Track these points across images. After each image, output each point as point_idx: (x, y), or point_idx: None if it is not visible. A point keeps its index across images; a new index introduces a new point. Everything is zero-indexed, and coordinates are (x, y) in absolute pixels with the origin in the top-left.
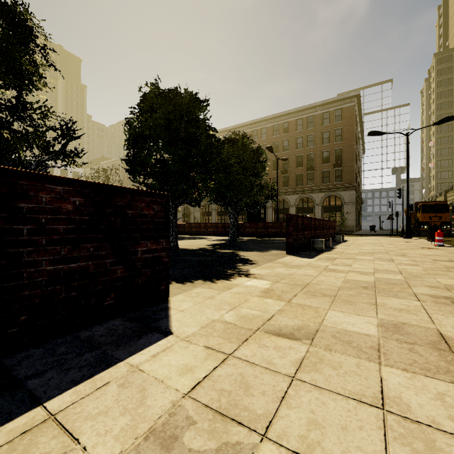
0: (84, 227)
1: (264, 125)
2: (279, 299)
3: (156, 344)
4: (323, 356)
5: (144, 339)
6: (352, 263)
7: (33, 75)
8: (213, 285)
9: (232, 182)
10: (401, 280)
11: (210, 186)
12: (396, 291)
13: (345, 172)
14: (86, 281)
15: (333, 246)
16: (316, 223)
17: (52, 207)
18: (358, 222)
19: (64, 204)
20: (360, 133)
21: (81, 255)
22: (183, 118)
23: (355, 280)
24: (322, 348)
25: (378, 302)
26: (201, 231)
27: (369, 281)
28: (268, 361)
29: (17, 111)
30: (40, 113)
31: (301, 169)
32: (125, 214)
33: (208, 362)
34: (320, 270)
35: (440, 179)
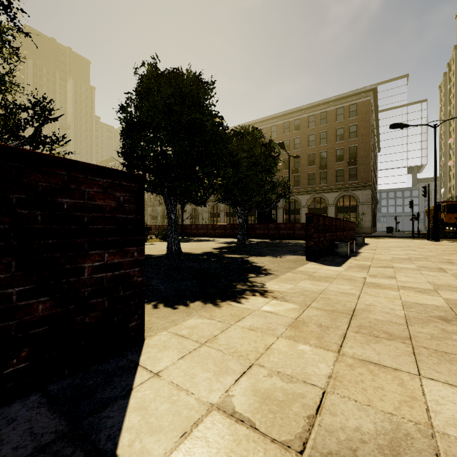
0: None
1: (275, 122)
2: (320, 345)
3: None
4: None
5: None
6: (395, 274)
7: None
8: (215, 311)
9: (241, 179)
10: None
11: (217, 183)
12: None
13: (361, 171)
14: None
15: (357, 250)
16: (336, 223)
17: None
18: (373, 223)
19: None
20: (375, 129)
21: None
22: (185, 102)
23: (418, 304)
24: None
25: None
26: (209, 233)
27: (441, 305)
28: None
29: None
30: None
31: (313, 168)
32: (56, 204)
33: None
34: (359, 285)
35: None
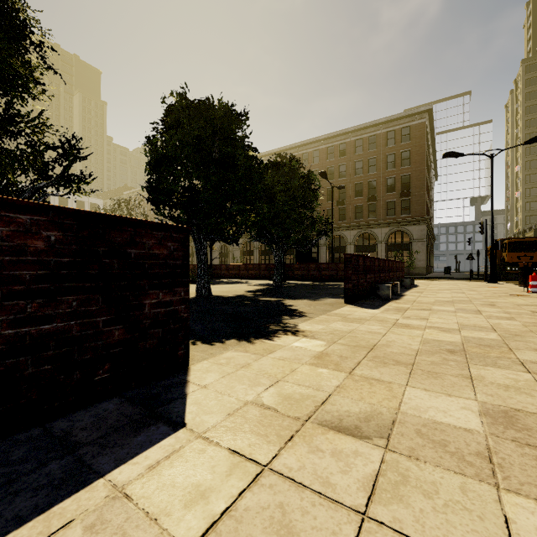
0: (64, 272)
1: (317, 146)
2: (337, 369)
3: (159, 444)
4: (406, 470)
5: (143, 435)
6: (429, 316)
7: (27, 80)
8: (249, 347)
9: (277, 215)
10: (497, 340)
11: (250, 220)
12: (494, 356)
13: (414, 203)
14: (66, 349)
15: (402, 293)
16: (380, 264)
17: (13, 245)
18: (430, 263)
19: (31, 240)
20: (431, 155)
21: (58, 312)
22: (216, 135)
23: (436, 340)
24: (404, 455)
25: (473, 374)
26: (241, 274)
27: (455, 341)
28: (323, 479)
29: (5, 125)
30: (33, 127)
31: (360, 200)
32: (126, 254)
33: (232, 480)
34: (388, 326)
35: (529, 210)
